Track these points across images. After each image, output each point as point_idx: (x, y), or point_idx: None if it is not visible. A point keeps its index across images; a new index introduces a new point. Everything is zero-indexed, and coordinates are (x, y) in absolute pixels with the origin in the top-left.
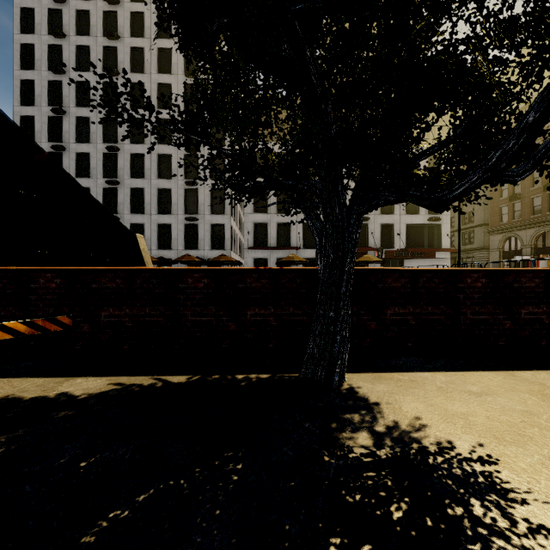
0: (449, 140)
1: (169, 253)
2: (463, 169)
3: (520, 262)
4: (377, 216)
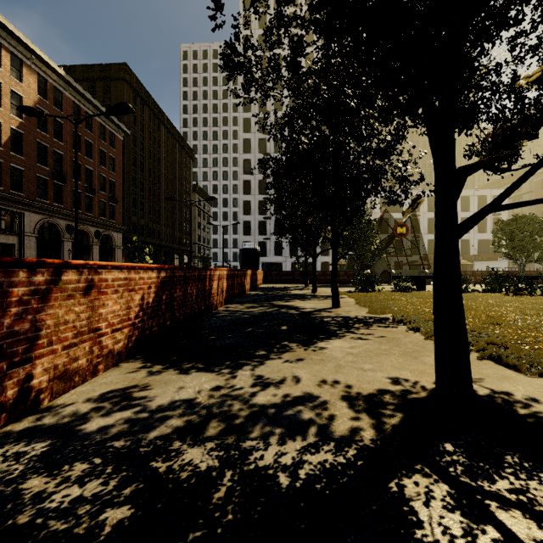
0: (542, 260)
1: (328, 258)
2: (542, 260)
3: None
4: None
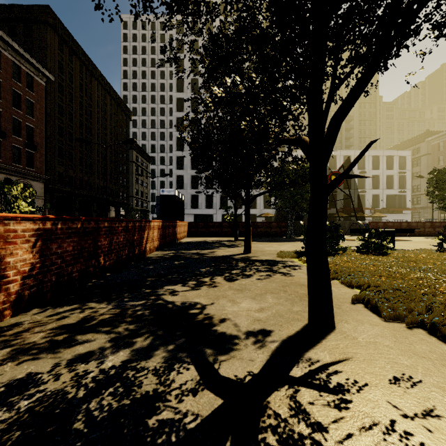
0: None
1: (255, 211)
2: None
3: None
4: (370, 190)
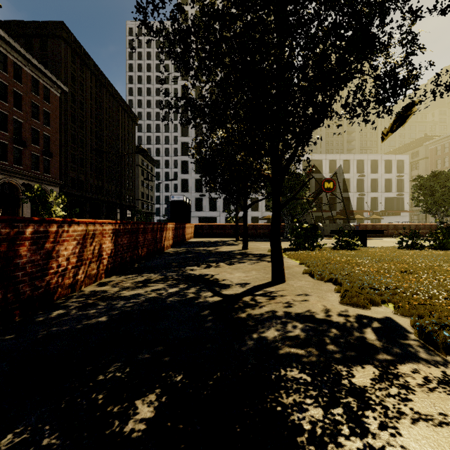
0: None
1: (257, 213)
2: None
3: (448, 218)
4: (369, 193)
